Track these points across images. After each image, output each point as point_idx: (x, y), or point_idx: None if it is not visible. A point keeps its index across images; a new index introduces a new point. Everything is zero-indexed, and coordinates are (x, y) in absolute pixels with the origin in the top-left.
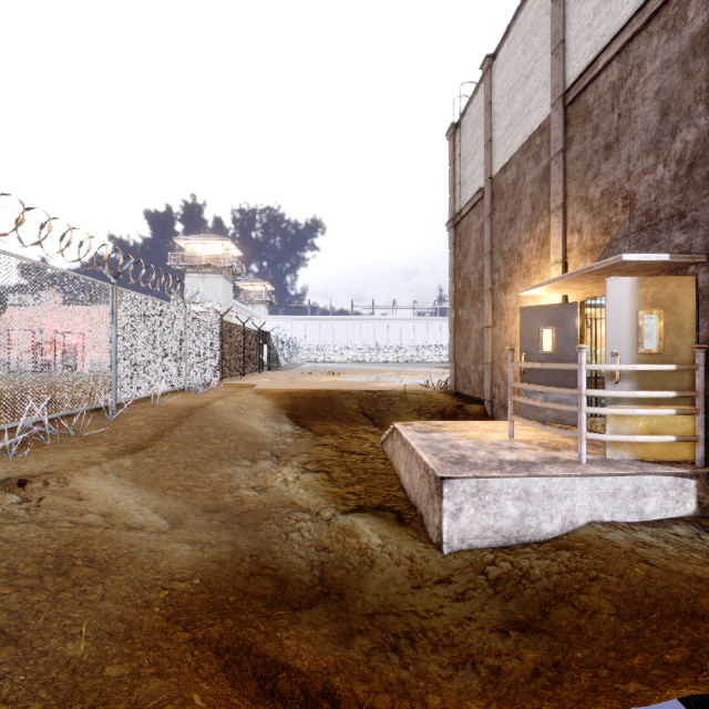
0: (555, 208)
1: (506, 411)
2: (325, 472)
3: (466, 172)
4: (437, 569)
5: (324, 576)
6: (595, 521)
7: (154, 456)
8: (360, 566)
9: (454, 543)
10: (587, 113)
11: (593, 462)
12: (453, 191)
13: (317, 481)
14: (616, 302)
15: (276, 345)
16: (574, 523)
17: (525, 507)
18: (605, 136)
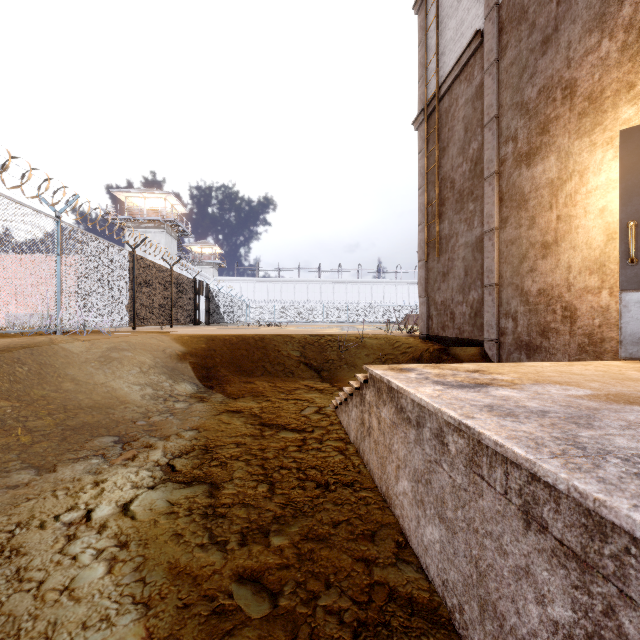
0: None
1: (533, 353)
2: (206, 485)
3: (447, 34)
4: None
5: None
6: None
7: None
8: None
9: None
10: None
11: None
12: (425, 70)
13: (169, 522)
14: None
15: (218, 299)
16: None
17: None
18: None
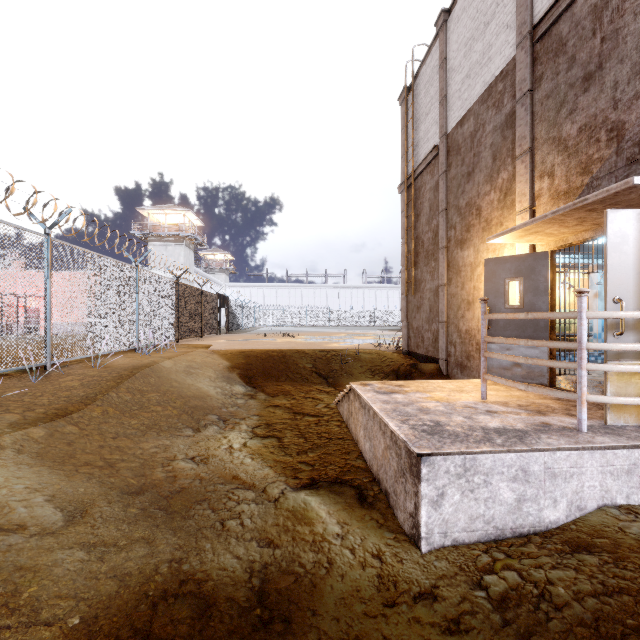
0: (521, 154)
1: (463, 370)
2: (275, 437)
3: (419, 133)
4: (415, 577)
5: (265, 589)
6: (607, 505)
7: (78, 423)
8: (314, 570)
9: (435, 538)
10: (561, 45)
11: (594, 429)
12: (406, 153)
13: (266, 448)
14: (618, 239)
15: (234, 309)
16: (582, 508)
17: (523, 490)
18: (584, 66)
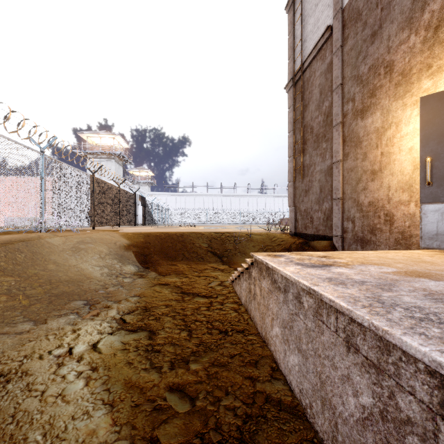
0: None
1: (365, 245)
2: (147, 331)
3: (308, 27)
4: None
5: None
6: None
7: None
8: None
9: None
10: None
11: None
12: (293, 51)
13: (123, 355)
14: None
15: (151, 208)
16: None
17: None
18: None
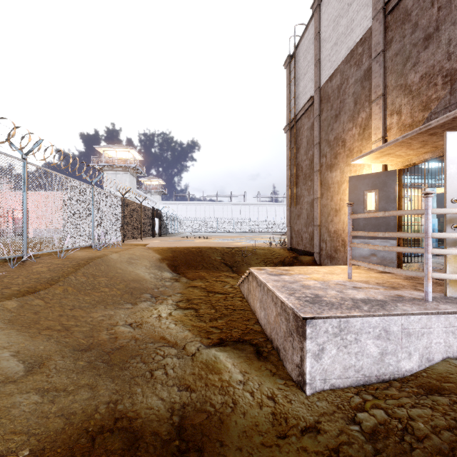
0: (376, 98)
1: (332, 260)
2: (193, 309)
3: (299, 88)
4: (301, 414)
5: (183, 425)
6: (449, 357)
7: (44, 298)
8: (222, 409)
9: (317, 383)
10: (406, 15)
11: (437, 299)
12: (289, 103)
13: (186, 317)
14: (455, 154)
15: (165, 219)
16: (430, 360)
17: (385, 346)
18: (424, 29)
